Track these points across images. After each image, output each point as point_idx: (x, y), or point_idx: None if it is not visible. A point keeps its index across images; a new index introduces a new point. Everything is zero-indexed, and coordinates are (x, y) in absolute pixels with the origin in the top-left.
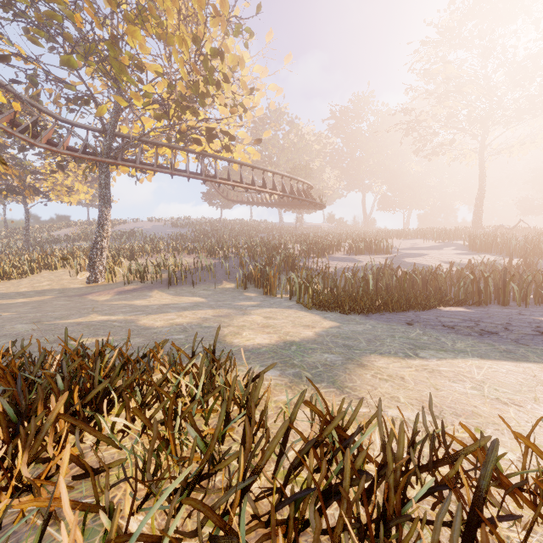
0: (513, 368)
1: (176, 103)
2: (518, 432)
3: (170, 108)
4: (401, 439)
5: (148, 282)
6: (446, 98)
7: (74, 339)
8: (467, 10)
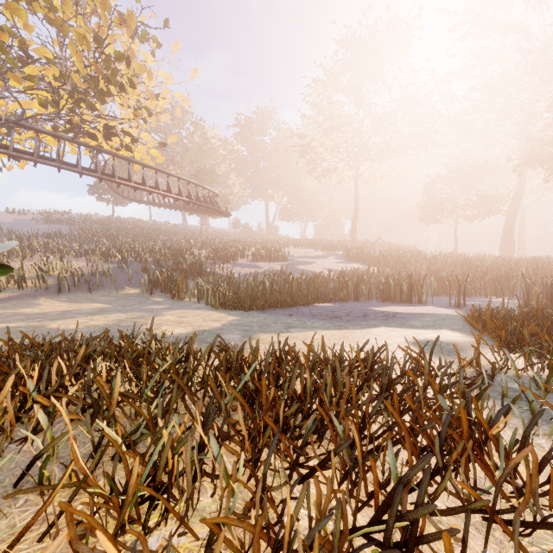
0: (336, 333)
1: (70, 95)
2: (321, 355)
3: (61, 97)
4: (257, 345)
5: (29, 289)
6: (331, 132)
7: (24, 333)
8: (346, 64)
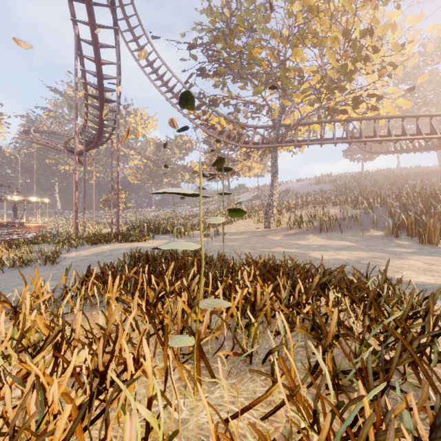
0: None
1: (327, 88)
2: None
3: (322, 93)
4: None
5: (304, 228)
6: None
7: (290, 257)
8: None
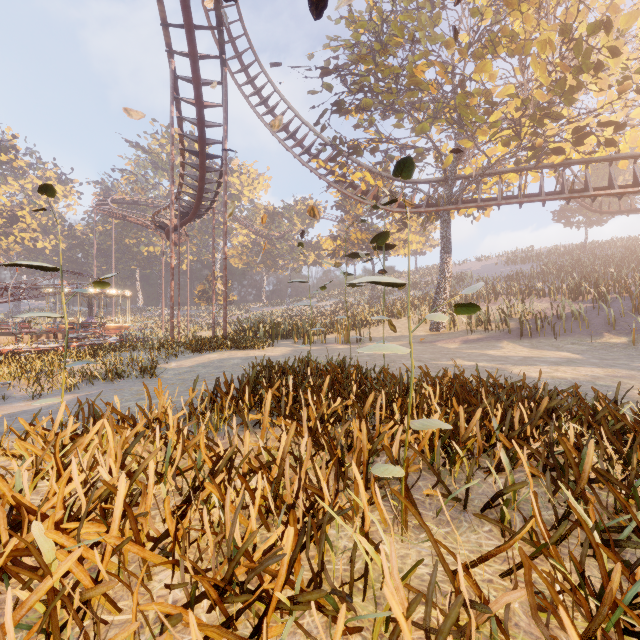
0: None
1: (531, 118)
2: None
3: (523, 126)
4: None
5: (493, 331)
6: None
7: (489, 373)
8: None
